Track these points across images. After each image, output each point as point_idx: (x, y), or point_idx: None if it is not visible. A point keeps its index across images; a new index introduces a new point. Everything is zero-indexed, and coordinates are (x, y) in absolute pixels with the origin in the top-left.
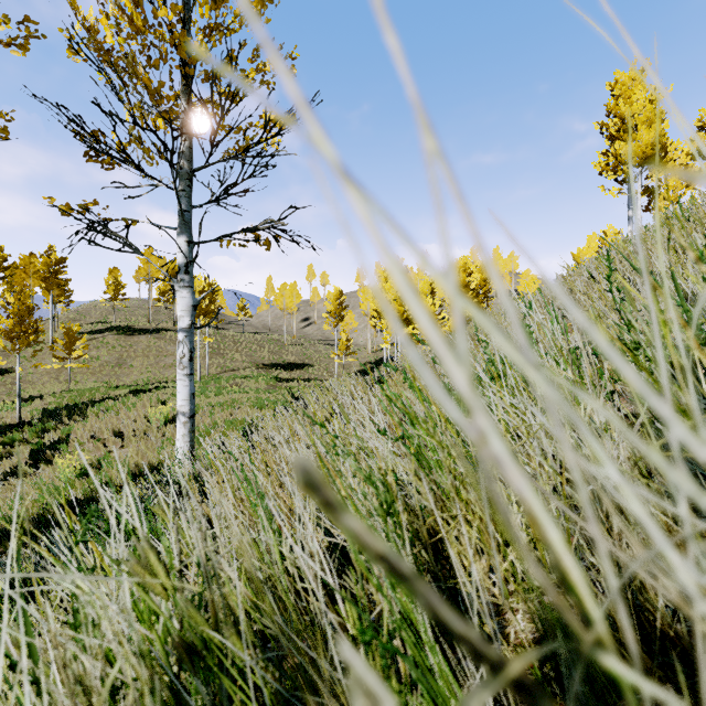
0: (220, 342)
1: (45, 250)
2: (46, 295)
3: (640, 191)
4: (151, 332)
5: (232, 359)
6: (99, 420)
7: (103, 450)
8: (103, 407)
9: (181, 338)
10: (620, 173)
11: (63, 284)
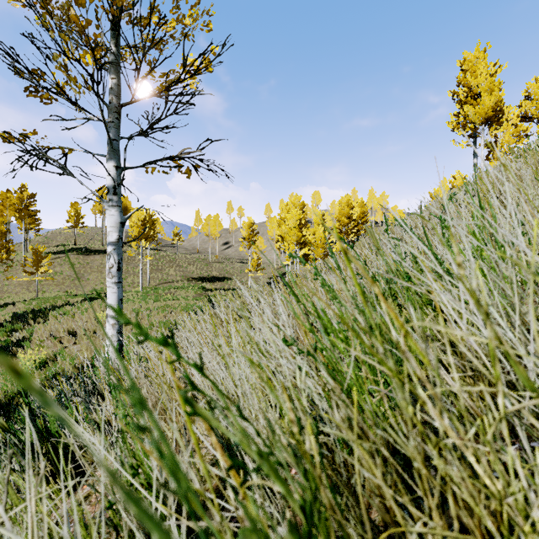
0: (158, 260)
1: (19, 188)
2: (20, 223)
3: (483, 143)
4: (104, 253)
5: (168, 273)
6: (57, 322)
7: (59, 346)
8: (61, 311)
9: (110, 250)
10: (468, 130)
11: (33, 214)
